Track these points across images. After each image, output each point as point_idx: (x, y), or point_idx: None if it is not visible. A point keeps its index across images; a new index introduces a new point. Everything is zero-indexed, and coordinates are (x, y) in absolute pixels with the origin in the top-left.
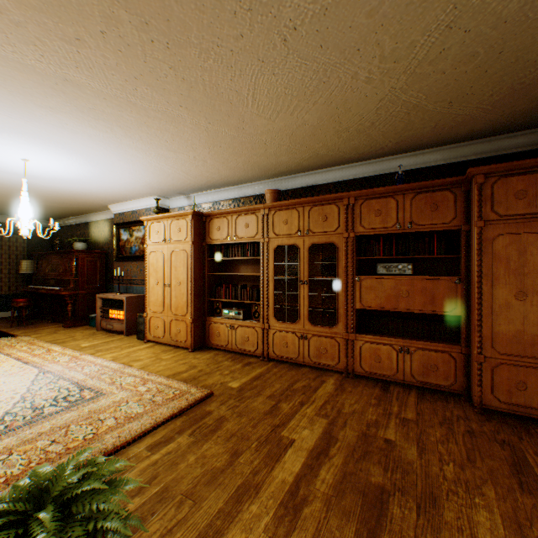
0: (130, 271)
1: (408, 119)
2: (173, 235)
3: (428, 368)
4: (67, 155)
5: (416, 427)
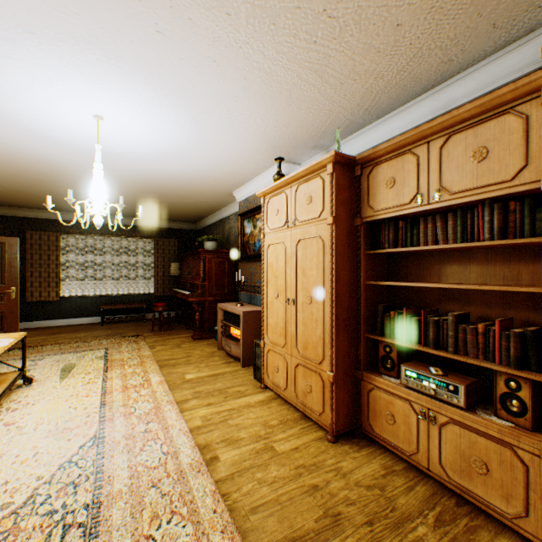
0: (253, 274)
1: None
2: (299, 212)
3: None
4: (128, 85)
5: None
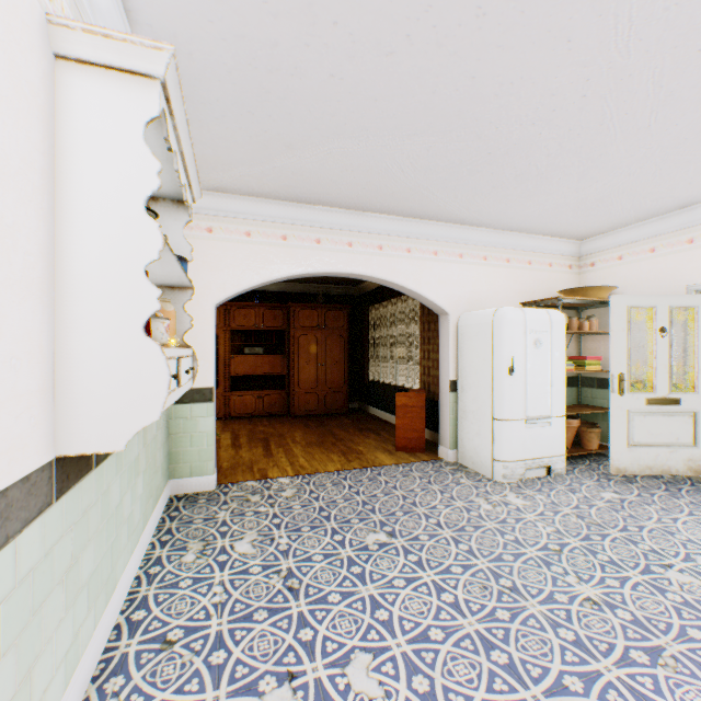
0: None
1: None
2: None
3: (272, 404)
4: None
5: (271, 425)
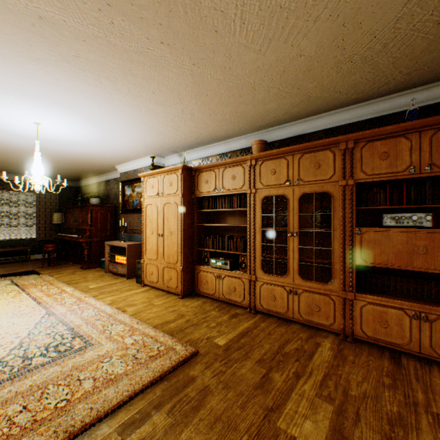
0: (132, 221)
1: (434, 33)
2: (165, 189)
3: None
4: (70, 117)
5: None
